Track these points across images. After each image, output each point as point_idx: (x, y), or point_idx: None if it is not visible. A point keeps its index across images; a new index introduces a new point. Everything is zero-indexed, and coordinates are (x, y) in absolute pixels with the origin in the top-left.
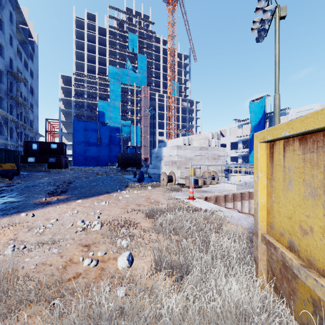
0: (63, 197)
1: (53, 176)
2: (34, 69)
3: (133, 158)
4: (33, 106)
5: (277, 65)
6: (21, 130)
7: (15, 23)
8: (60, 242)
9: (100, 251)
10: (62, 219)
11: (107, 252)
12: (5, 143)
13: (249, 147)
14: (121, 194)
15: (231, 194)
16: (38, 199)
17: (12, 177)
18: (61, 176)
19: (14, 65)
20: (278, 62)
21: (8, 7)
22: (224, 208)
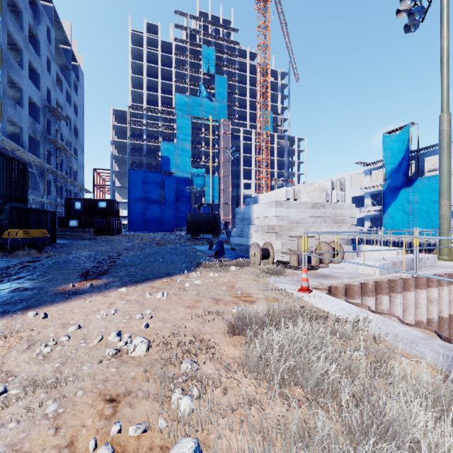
0: (100, 282)
1: (97, 247)
2: (79, 103)
3: (208, 221)
4: (78, 152)
5: (445, 65)
6: (61, 184)
7: (55, 42)
8: (68, 384)
9: (134, 426)
10: (87, 326)
11: (148, 429)
12: (41, 202)
13: (381, 203)
14: (188, 279)
15: (372, 282)
16: (62, 286)
17: (43, 248)
18: (108, 246)
19: (53, 98)
20: (447, 59)
21: (46, 22)
22: (371, 314)
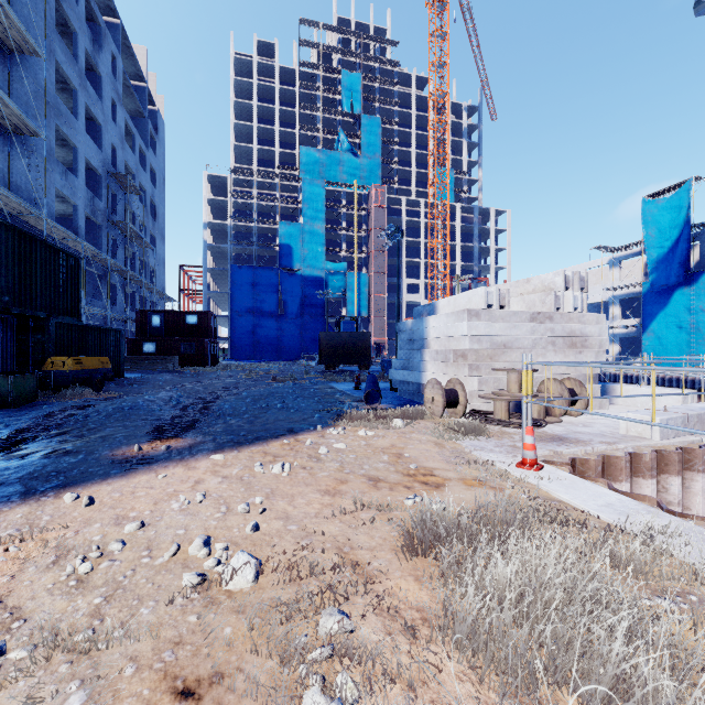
0: (182, 442)
1: (183, 384)
2: (158, 167)
3: (352, 344)
4: (156, 241)
5: None
6: (132, 288)
7: (123, 77)
8: (110, 646)
9: None
10: (156, 523)
11: None
12: (103, 316)
13: (638, 313)
14: (324, 439)
15: (649, 451)
16: (123, 448)
17: (102, 386)
18: (199, 383)
19: (120, 160)
20: None
21: (110, 47)
22: (670, 518)
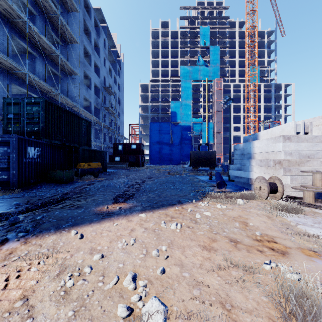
0: (126, 205)
1: (130, 175)
2: (121, 83)
3: (206, 157)
4: (120, 114)
5: None
6: (111, 134)
7: (108, 47)
8: None
9: None
10: (109, 256)
11: None
12: (100, 146)
13: None
14: (197, 208)
15: None
16: (100, 206)
17: (98, 175)
18: (136, 174)
19: (106, 82)
20: None
21: (103, 36)
22: None
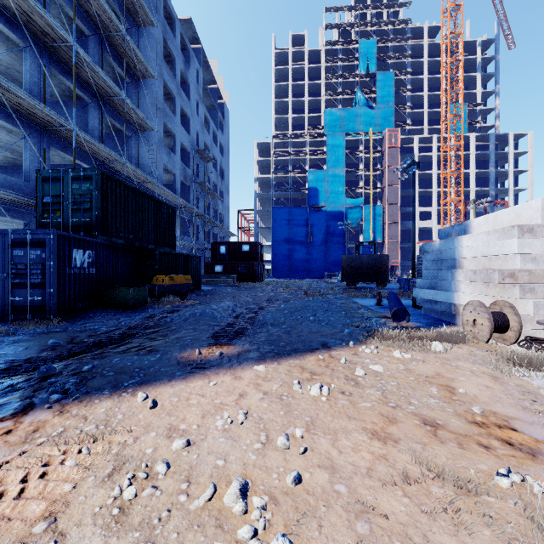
0: (232, 350)
1: (239, 296)
2: (224, 142)
3: (370, 265)
4: (223, 194)
5: None
6: (208, 228)
7: (203, 83)
8: None
9: None
10: (199, 443)
11: None
12: (191, 247)
13: None
14: (358, 358)
15: None
16: (188, 351)
17: (186, 296)
18: (250, 295)
19: (201, 140)
20: None
21: (195, 64)
22: None
